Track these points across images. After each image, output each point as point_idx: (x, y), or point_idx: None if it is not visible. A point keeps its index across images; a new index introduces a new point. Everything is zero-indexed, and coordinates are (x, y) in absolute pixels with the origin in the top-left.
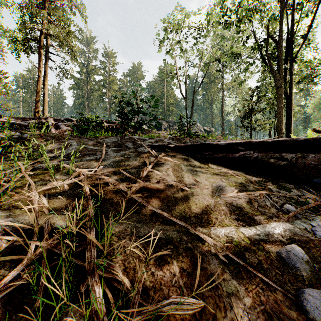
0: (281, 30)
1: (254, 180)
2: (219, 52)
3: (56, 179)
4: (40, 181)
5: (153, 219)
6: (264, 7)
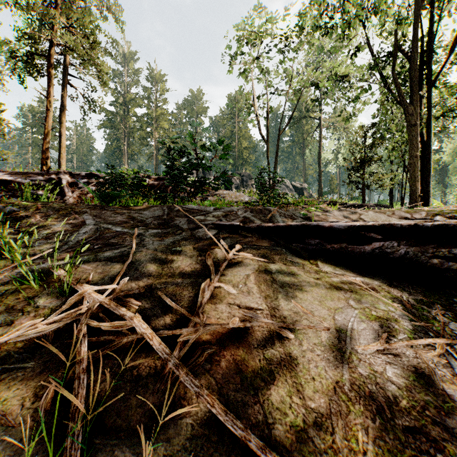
0: (415, 39)
1: (407, 301)
2: (317, 73)
3: (38, 308)
4: (4, 315)
5: (225, 438)
6: (385, 5)
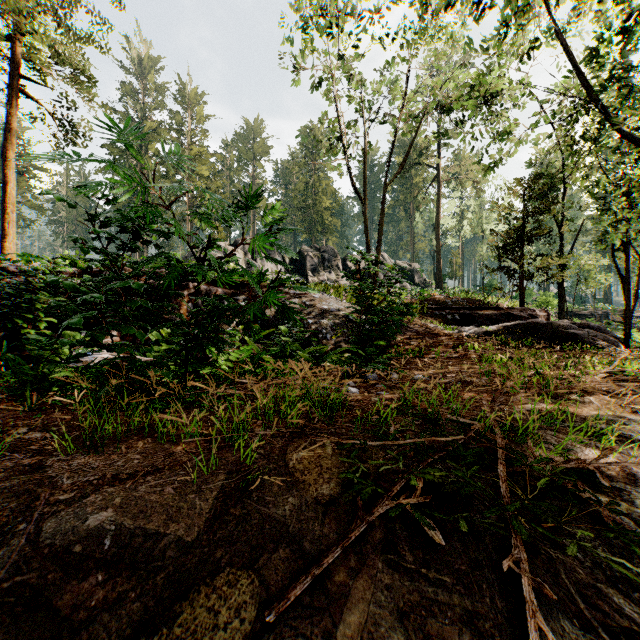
0: None
1: None
2: (450, 86)
3: None
4: None
5: None
6: None
